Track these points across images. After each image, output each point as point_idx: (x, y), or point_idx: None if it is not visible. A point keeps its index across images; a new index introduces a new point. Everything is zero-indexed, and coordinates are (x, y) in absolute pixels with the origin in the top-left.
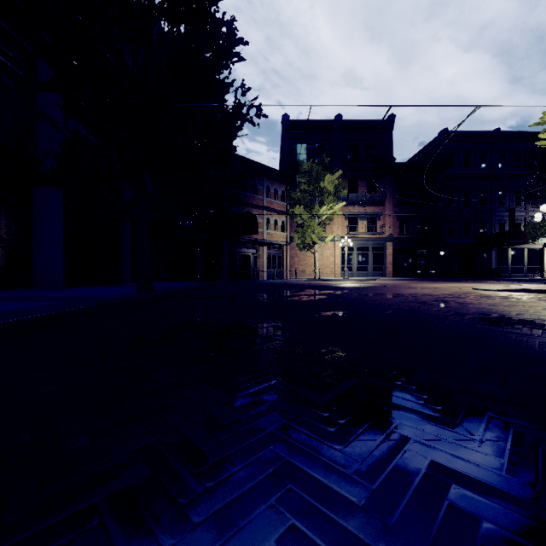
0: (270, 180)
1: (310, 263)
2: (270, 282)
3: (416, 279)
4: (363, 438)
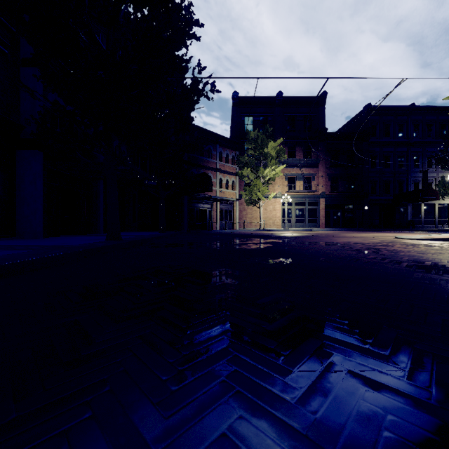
0: (223, 146)
1: (256, 216)
2: (222, 232)
3: (345, 229)
4: (348, 445)
